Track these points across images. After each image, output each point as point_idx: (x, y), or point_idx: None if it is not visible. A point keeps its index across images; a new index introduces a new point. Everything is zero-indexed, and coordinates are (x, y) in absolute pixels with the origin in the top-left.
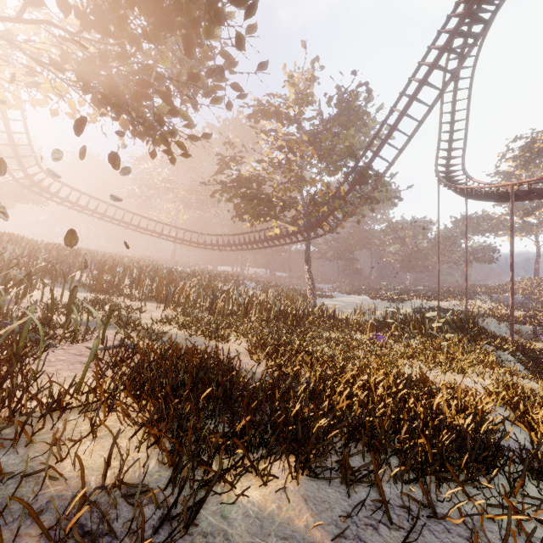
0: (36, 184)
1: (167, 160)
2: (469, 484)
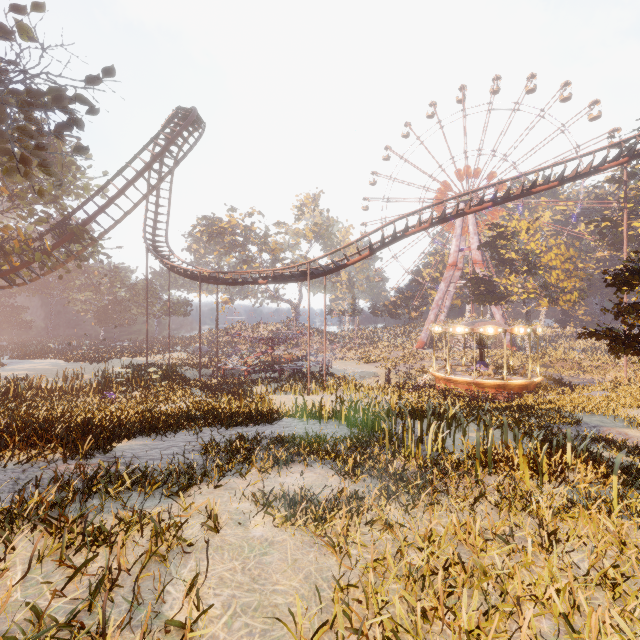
0: None
1: None
2: (186, 424)
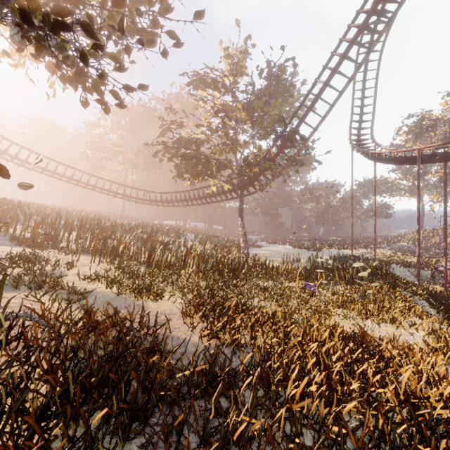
0: None
1: (117, 126)
2: None
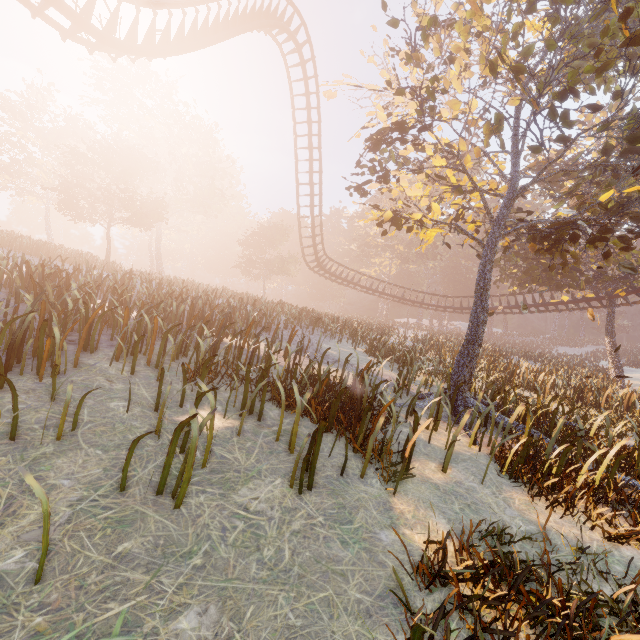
0: (320, 265)
1: None
2: None
